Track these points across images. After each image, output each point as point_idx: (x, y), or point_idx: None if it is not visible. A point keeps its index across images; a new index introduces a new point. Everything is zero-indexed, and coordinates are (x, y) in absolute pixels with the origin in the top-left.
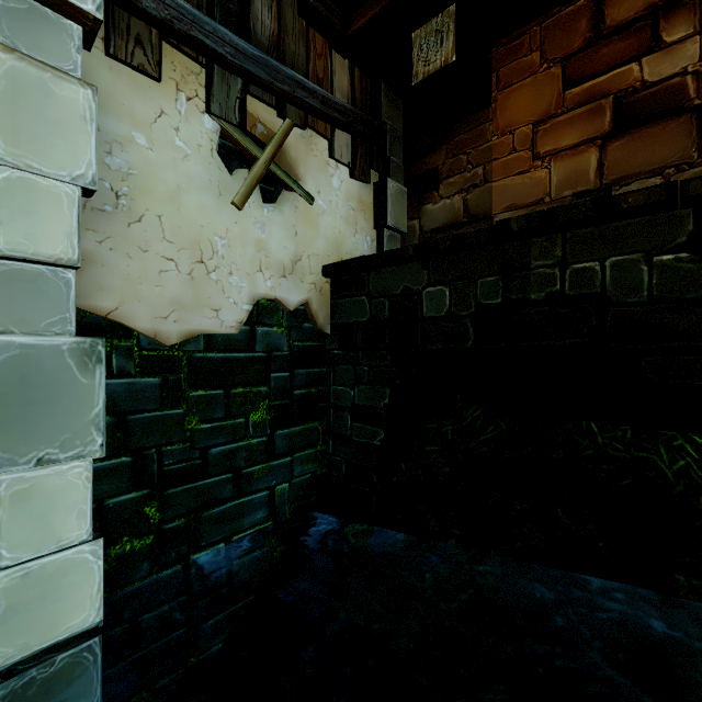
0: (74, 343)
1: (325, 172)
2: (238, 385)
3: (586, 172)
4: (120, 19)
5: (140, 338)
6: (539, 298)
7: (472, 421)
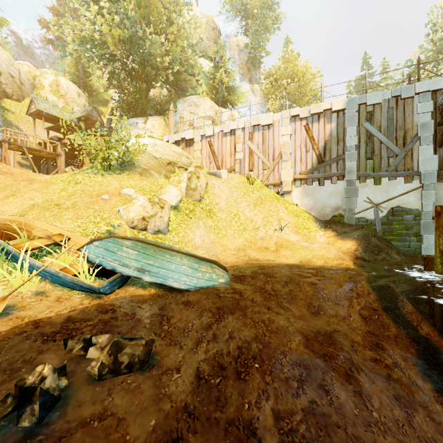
0: (431, 221)
1: None
2: None
3: None
4: (438, 177)
5: None
6: None
7: None
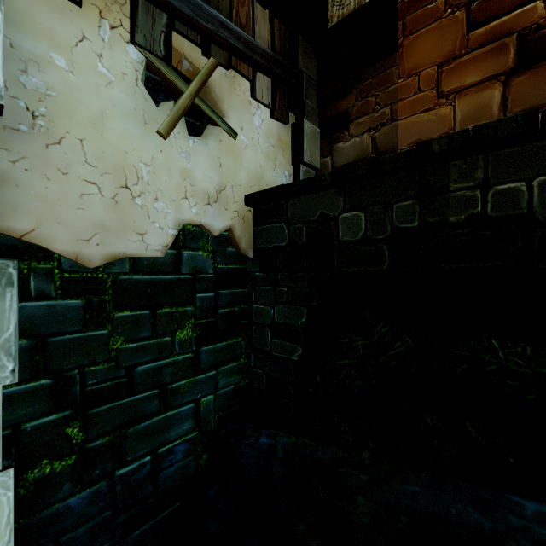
0: None
1: (247, 111)
2: (164, 305)
3: (490, 107)
4: None
5: (62, 260)
6: (458, 221)
7: (380, 337)
